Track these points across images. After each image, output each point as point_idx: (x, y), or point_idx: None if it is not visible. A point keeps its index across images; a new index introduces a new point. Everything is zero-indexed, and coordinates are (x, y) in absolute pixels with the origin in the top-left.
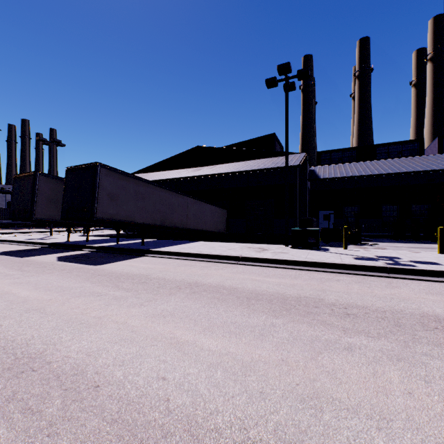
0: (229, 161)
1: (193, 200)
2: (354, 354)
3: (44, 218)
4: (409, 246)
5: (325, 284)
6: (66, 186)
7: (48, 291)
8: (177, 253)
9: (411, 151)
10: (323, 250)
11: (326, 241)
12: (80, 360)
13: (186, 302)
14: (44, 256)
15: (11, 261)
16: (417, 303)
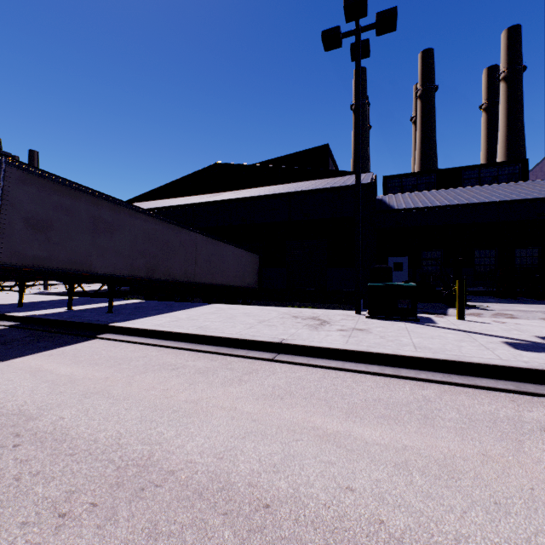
0: (263, 184)
1: (205, 239)
2: None
3: None
4: (541, 310)
5: (539, 459)
6: None
7: None
8: (158, 333)
9: (509, 176)
10: (427, 323)
11: None
12: None
13: None
14: None
15: None
16: None
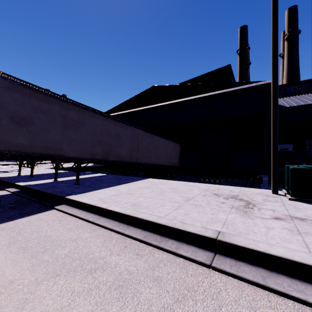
0: (183, 97)
1: (144, 133)
2: None
3: None
4: None
5: None
6: None
7: None
8: (97, 208)
9: None
10: None
11: None
12: None
13: None
14: None
15: None
16: None
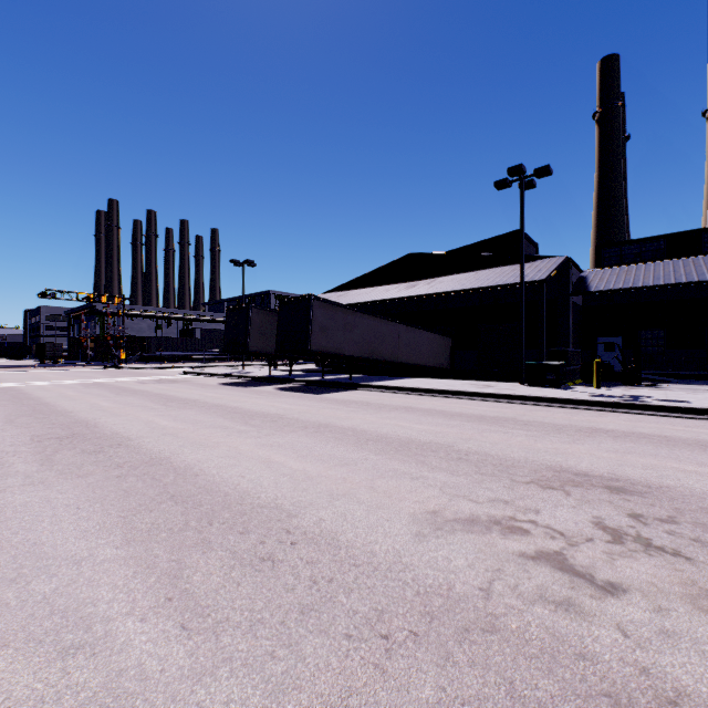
0: (455, 271)
1: (405, 328)
2: (506, 434)
3: (255, 351)
4: None
5: (531, 412)
6: (279, 318)
7: (300, 406)
8: (389, 387)
9: None
10: (564, 389)
11: (588, 381)
12: (350, 426)
13: (403, 414)
14: (263, 387)
15: (243, 390)
16: (600, 424)
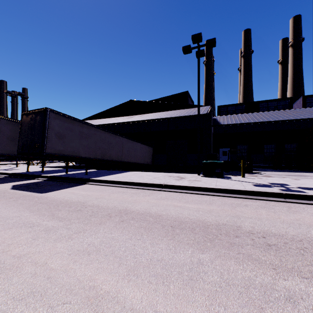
0: (154, 111)
1: (127, 140)
2: (300, 310)
3: (4, 153)
4: (287, 174)
5: (237, 210)
6: (21, 127)
7: None
8: (112, 181)
9: (283, 106)
10: (227, 178)
11: (226, 171)
12: None
13: (114, 233)
14: (2, 184)
15: None
16: None
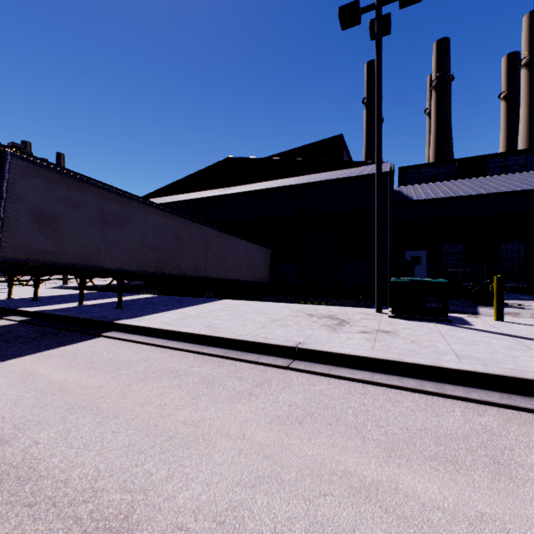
0: (275, 177)
1: (216, 233)
2: None
3: None
4: None
5: None
6: None
7: None
8: (163, 332)
9: None
10: (461, 324)
11: None
12: None
13: None
14: None
15: None
16: None
